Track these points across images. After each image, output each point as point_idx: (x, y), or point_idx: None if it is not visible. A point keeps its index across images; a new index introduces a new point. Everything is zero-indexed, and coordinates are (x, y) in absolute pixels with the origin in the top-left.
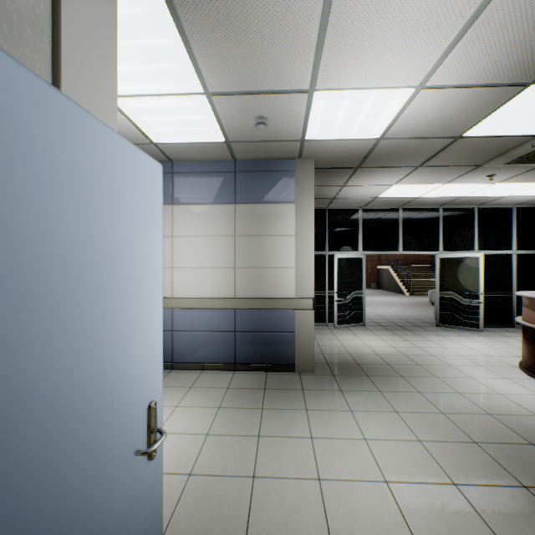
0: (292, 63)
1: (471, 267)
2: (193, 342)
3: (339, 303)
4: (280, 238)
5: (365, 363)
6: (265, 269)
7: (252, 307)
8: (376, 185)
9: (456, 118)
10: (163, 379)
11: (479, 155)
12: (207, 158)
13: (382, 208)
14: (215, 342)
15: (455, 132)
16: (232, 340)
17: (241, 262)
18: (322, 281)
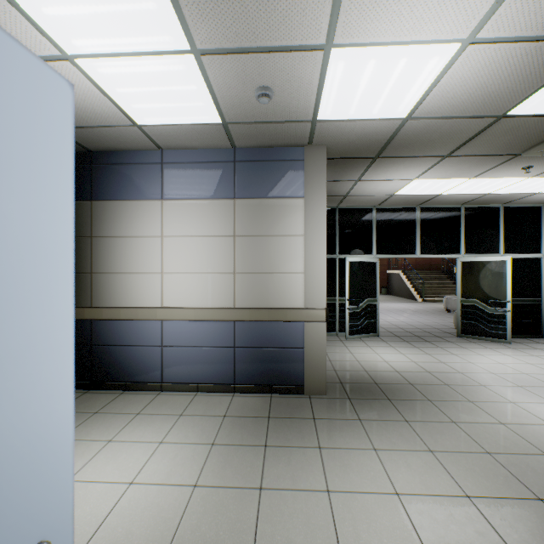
0: (305, 1)
1: (497, 271)
2: (186, 359)
3: (351, 312)
4: (287, 239)
5: (385, 382)
6: (269, 275)
7: (255, 318)
8: (394, 180)
9: (504, 88)
10: (149, 403)
11: (520, 141)
12: (202, 145)
13: (398, 207)
14: (211, 359)
15: (498, 109)
16: (231, 357)
17: (241, 266)
18: (332, 287)
